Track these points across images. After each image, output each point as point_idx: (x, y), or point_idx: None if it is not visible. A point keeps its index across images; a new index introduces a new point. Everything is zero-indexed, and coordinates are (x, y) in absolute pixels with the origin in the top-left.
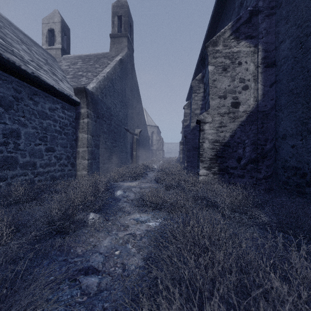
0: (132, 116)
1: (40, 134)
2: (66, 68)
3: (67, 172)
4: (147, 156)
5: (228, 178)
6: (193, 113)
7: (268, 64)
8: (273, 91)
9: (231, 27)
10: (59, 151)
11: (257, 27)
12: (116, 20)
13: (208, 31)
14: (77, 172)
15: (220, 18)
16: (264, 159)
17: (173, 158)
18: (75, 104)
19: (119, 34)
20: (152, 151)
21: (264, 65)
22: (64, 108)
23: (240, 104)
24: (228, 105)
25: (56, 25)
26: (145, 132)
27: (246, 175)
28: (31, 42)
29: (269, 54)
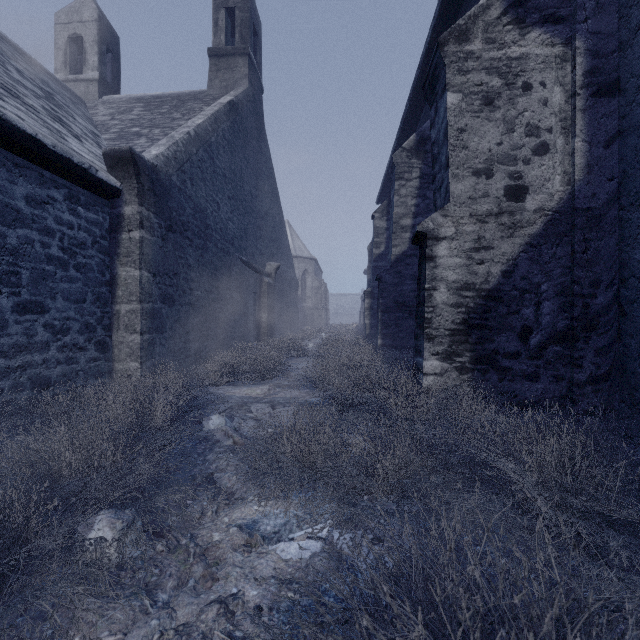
0: (259, 234)
1: None
2: (105, 119)
3: (86, 366)
4: (294, 322)
5: (498, 382)
6: (396, 225)
7: (602, 89)
8: (614, 157)
9: None
10: (60, 312)
11: None
12: (222, 18)
13: (431, 36)
14: (113, 365)
15: (461, 3)
16: (589, 332)
17: (348, 325)
18: (108, 194)
19: (230, 48)
20: (304, 312)
21: (591, 90)
22: (75, 201)
23: (529, 191)
24: (498, 194)
25: (86, 28)
26: (289, 271)
27: (542, 374)
28: (19, 55)
29: (603, 61)
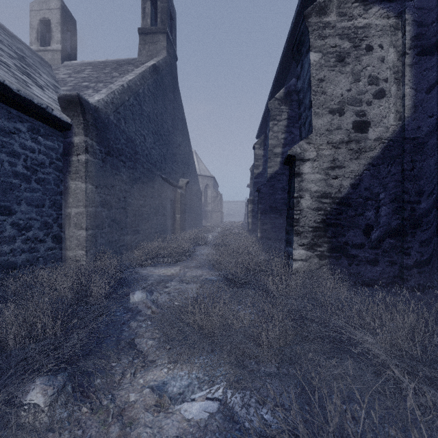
0: (174, 159)
1: None
2: (64, 77)
3: (45, 253)
4: (199, 220)
5: (348, 265)
6: (270, 152)
7: (424, 50)
8: (434, 100)
9: None
10: (24, 214)
11: None
12: (148, 7)
13: (295, 18)
14: (66, 252)
15: None
16: (415, 229)
17: (236, 223)
18: (62, 127)
19: (154, 28)
20: (206, 213)
21: (416, 51)
22: (36, 132)
23: (370, 125)
24: (348, 127)
25: (52, 13)
26: (195, 185)
27: (380, 260)
28: (2, 30)
29: (425, 29)
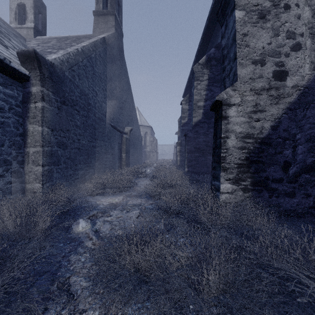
0: (121, 112)
1: None
2: (34, 46)
3: (4, 187)
4: (140, 158)
5: (268, 197)
6: (195, 105)
7: None
8: None
9: None
10: None
11: None
12: None
13: (215, 0)
14: (25, 185)
15: None
16: None
17: (167, 160)
18: (20, 78)
19: (105, 11)
20: (145, 153)
21: None
22: None
23: (288, 74)
24: (268, 76)
25: None
26: (137, 132)
27: (297, 192)
28: None
29: None
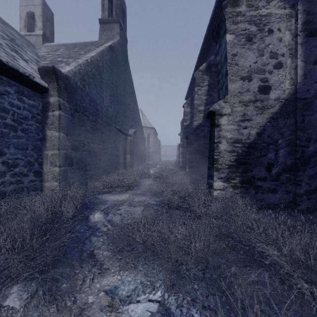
0: (125, 115)
1: None
2: (44, 54)
3: (28, 184)
4: (143, 159)
5: (254, 193)
6: (196, 110)
7: (312, 32)
8: None
9: None
10: (12, 155)
11: None
12: (106, 3)
13: (214, 11)
14: (44, 183)
15: None
16: (305, 166)
17: (170, 161)
18: (41, 90)
19: (110, 19)
20: (148, 154)
21: (306, 33)
22: (21, 94)
23: (271, 88)
24: (254, 90)
25: (36, 8)
26: (140, 134)
27: (279, 189)
28: None
29: (313, 17)
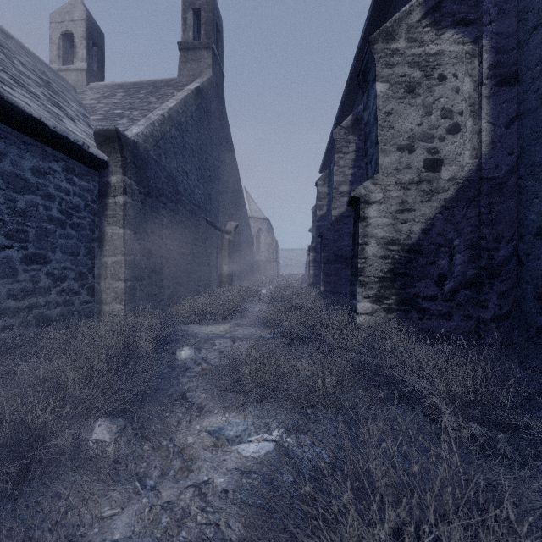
0: (221, 199)
1: (9, 225)
2: (93, 103)
3: (80, 307)
4: (250, 272)
5: (418, 320)
6: (335, 191)
7: (504, 80)
8: (514, 135)
9: (423, 2)
10: (59, 263)
11: (478, 2)
12: (190, 17)
13: (365, 33)
14: (102, 307)
15: (390, 6)
16: (493, 279)
17: (295, 275)
18: (98, 165)
19: (197, 43)
20: (258, 264)
21: (494, 81)
22: (71, 172)
23: (444, 163)
24: (418, 166)
25: (76, 26)
26: (245, 229)
27: (455, 314)
28: (22, 50)
29: (505, 57)
